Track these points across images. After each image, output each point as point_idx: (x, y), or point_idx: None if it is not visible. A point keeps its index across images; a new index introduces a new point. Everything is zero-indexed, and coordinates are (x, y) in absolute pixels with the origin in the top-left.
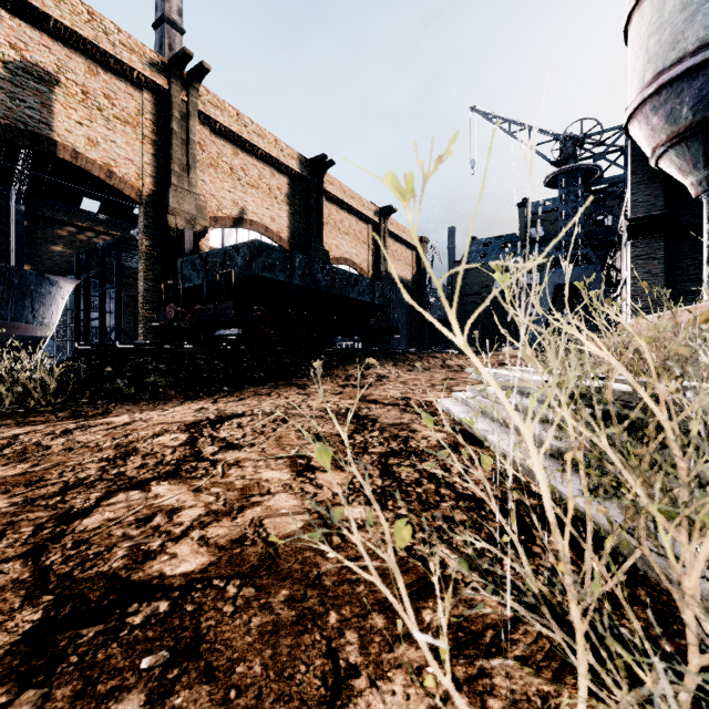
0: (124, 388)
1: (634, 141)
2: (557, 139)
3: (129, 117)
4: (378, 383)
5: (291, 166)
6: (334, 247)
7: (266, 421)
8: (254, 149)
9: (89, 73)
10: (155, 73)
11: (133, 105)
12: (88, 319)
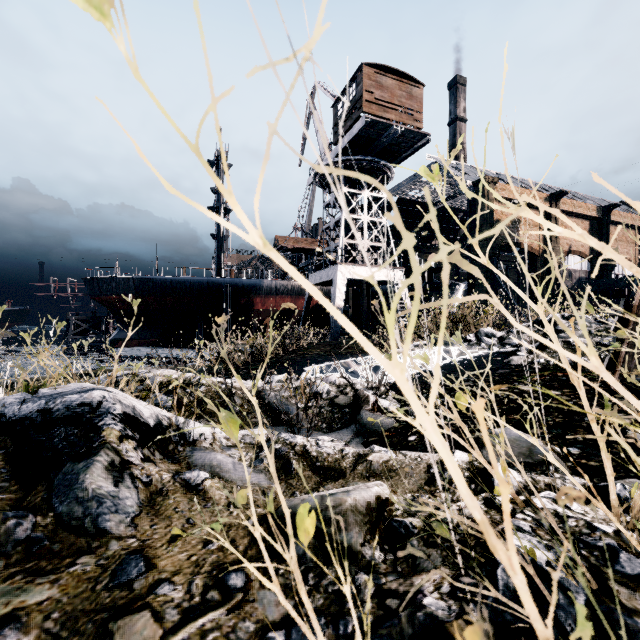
0: None
1: None
2: None
3: (535, 223)
4: None
5: (593, 215)
6: None
7: None
8: (576, 214)
9: None
10: (545, 202)
11: None
12: None
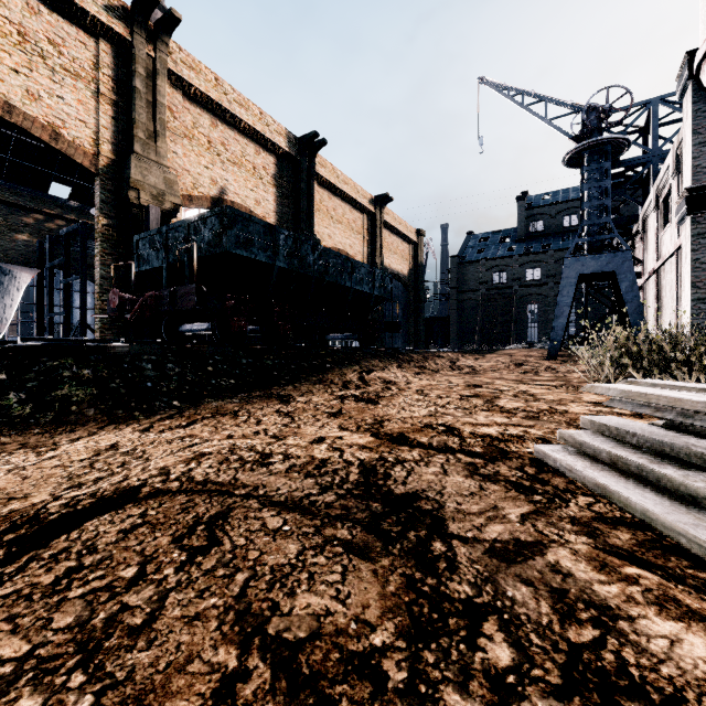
0: (15, 406)
1: (701, 89)
2: (579, 111)
3: (81, 70)
4: (387, 394)
5: (279, 144)
6: (326, 236)
7: (166, 533)
8: (235, 120)
9: (27, 11)
10: (114, 20)
11: (87, 56)
12: (51, 314)
